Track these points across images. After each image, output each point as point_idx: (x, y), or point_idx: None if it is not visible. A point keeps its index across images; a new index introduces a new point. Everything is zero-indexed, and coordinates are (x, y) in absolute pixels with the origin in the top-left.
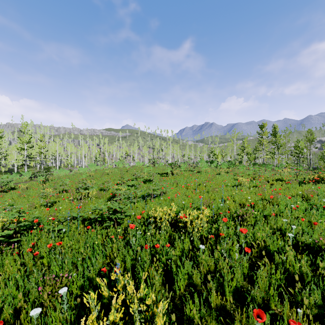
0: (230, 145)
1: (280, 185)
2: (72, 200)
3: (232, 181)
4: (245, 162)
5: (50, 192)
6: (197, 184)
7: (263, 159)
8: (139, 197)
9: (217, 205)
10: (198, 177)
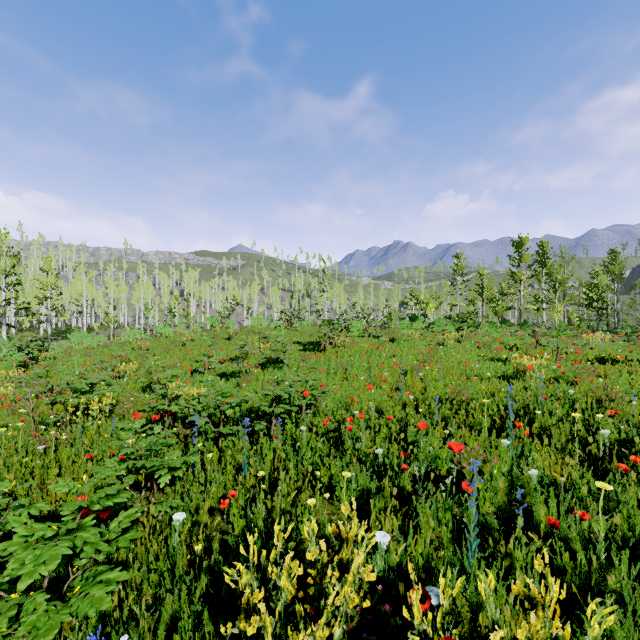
0: (448, 285)
1: (627, 377)
2: (33, 427)
3: (485, 362)
4: (483, 319)
5: (9, 394)
6: (398, 371)
7: (521, 311)
8: (236, 420)
9: (506, 469)
10: (397, 354)
